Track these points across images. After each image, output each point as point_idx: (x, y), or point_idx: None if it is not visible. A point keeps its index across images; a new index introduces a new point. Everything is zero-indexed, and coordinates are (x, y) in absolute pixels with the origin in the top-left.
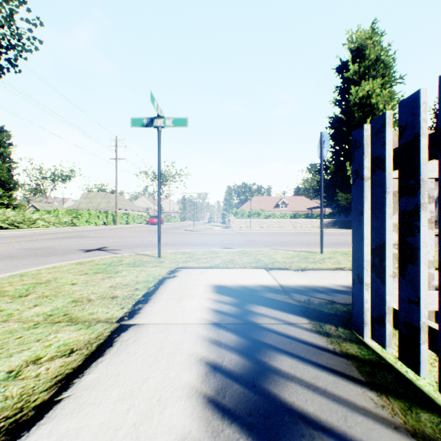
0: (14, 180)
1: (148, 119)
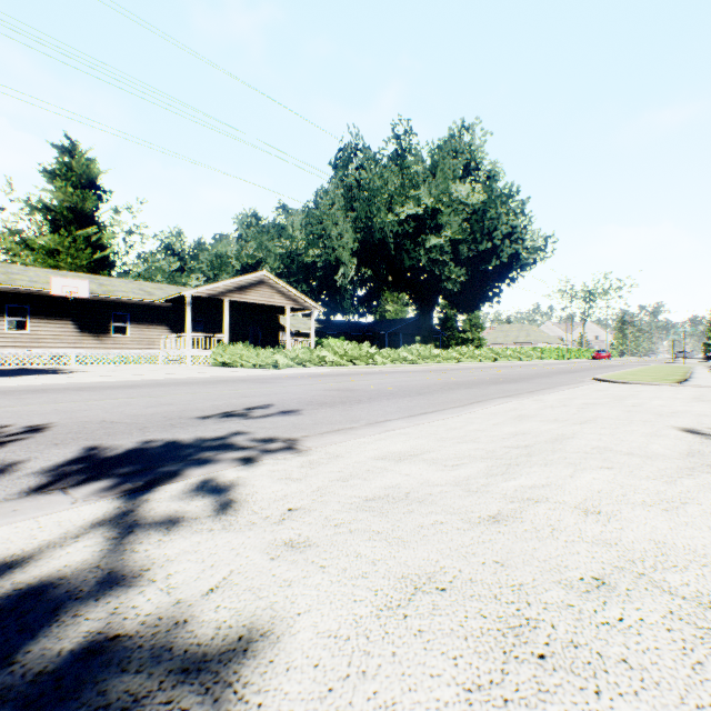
0: (480, 325)
1: (679, 329)
